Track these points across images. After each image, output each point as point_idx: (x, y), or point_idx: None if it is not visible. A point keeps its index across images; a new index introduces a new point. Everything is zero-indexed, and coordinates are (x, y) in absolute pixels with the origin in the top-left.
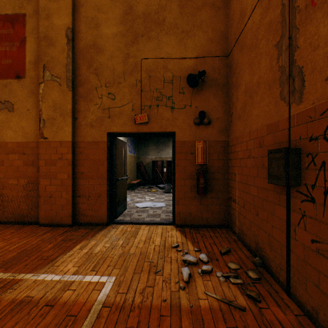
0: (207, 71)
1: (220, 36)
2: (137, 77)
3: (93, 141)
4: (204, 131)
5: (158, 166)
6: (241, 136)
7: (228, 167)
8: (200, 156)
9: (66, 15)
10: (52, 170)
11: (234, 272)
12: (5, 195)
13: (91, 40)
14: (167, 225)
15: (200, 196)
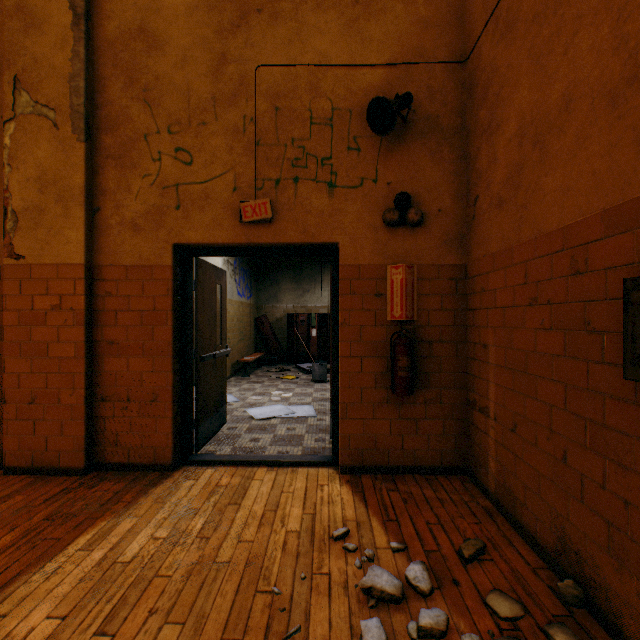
0: (414, 98)
1: (446, 13)
2: (246, 109)
3: (138, 264)
4: (408, 242)
5: (300, 324)
6: (505, 251)
7: (465, 329)
8: (399, 301)
9: None
10: (35, 337)
11: (512, 630)
12: None
13: (134, 18)
14: (320, 466)
15: (397, 398)
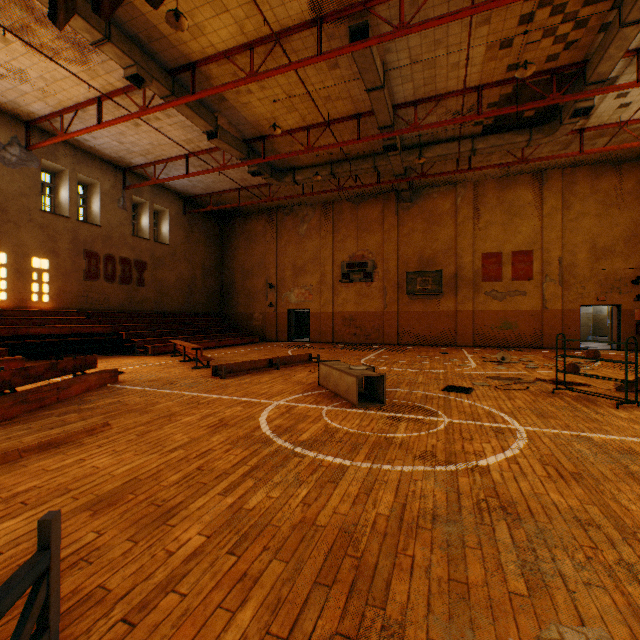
0: None
1: None
2: (597, 278)
3: (571, 309)
4: (639, 304)
5: None
6: None
7: None
8: (637, 316)
9: (558, 251)
10: (549, 323)
11: None
12: (520, 334)
13: (570, 261)
14: (614, 350)
15: (636, 336)
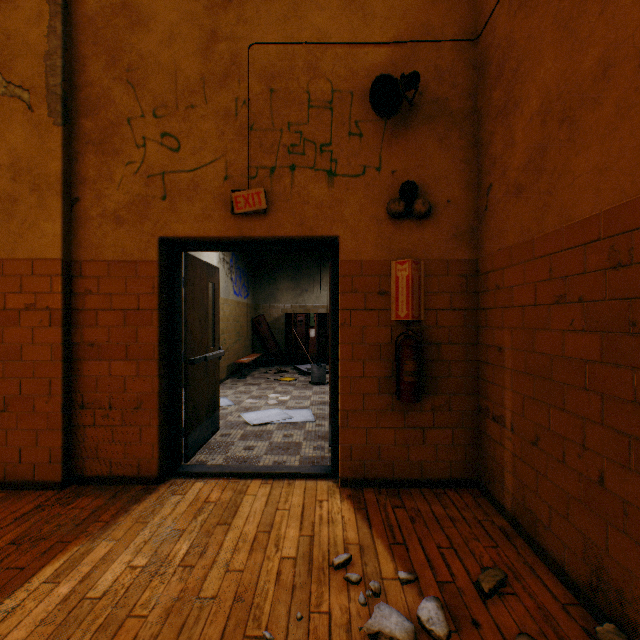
0: (421, 79)
1: None
2: (239, 91)
3: (120, 260)
4: (415, 235)
5: (298, 325)
6: (524, 243)
7: (476, 330)
8: (405, 299)
9: None
10: (7, 339)
11: None
12: None
13: None
14: (318, 479)
15: (403, 405)
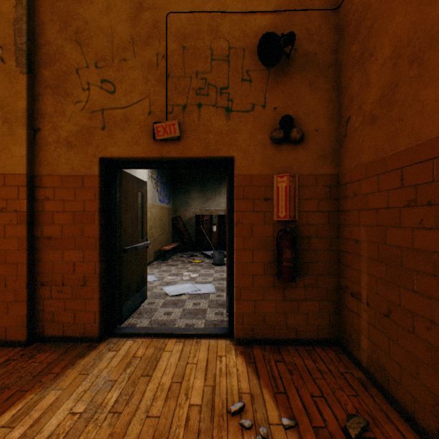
0: (296, 38)
1: None
2: (159, 48)
3: (70, 174)
4: (291, 156)
5: (205, 223)
6: (378, 160)
7: (337, 227)
8: (283, 204)
9: None
10: None
11: None
12: None
13: None
14: (219, 338)
15: (282, 283)
